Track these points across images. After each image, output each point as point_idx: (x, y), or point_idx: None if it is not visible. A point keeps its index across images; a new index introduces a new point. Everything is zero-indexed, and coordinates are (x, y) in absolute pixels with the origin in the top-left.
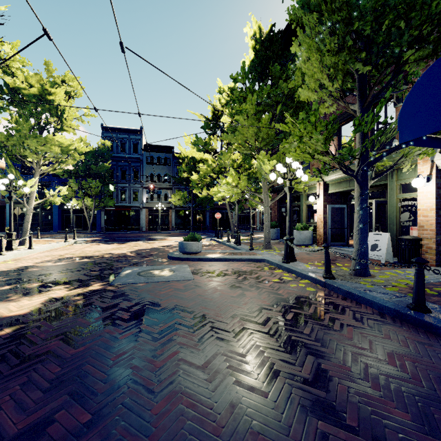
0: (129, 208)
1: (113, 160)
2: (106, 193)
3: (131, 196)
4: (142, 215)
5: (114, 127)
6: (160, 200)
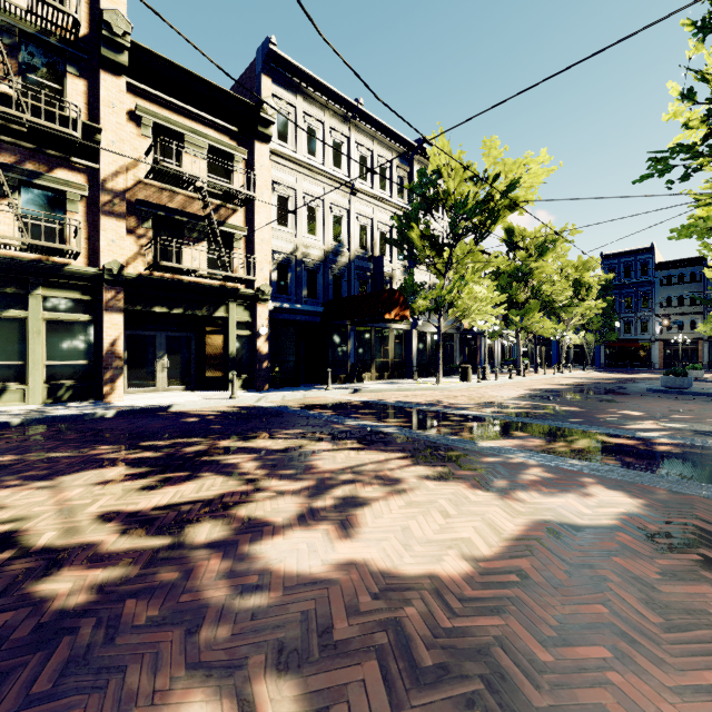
0: (635, 342)
1: (614, 288)
2: (607, 327)
3: (637, 327)
4: (653, 349)
5: (616, 253)
6: (682, 329)
